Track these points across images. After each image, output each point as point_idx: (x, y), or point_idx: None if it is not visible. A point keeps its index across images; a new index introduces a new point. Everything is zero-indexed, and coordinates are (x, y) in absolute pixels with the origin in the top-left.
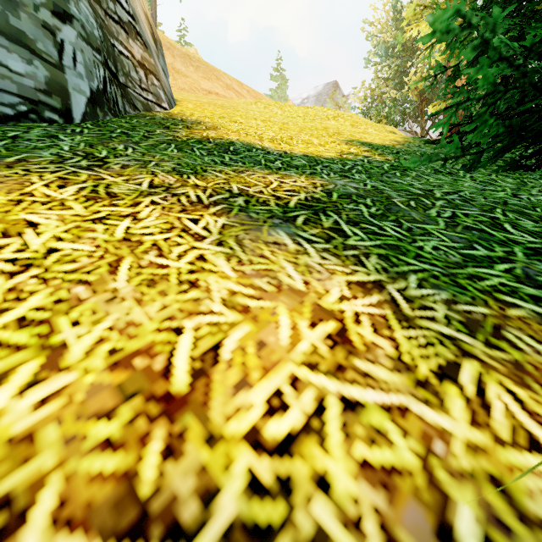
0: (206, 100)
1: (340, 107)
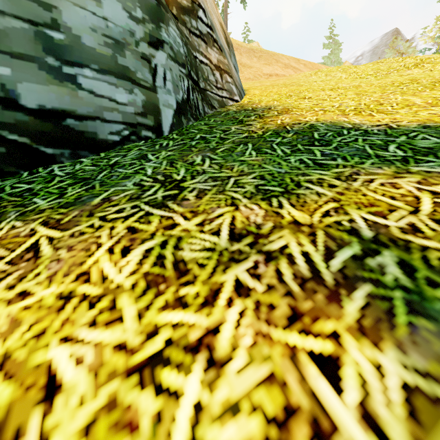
0: (268, 83)
1: (401, 53)
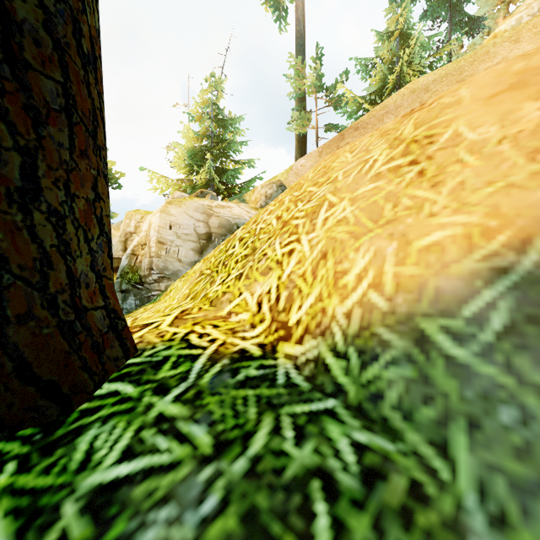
0: None
1: None
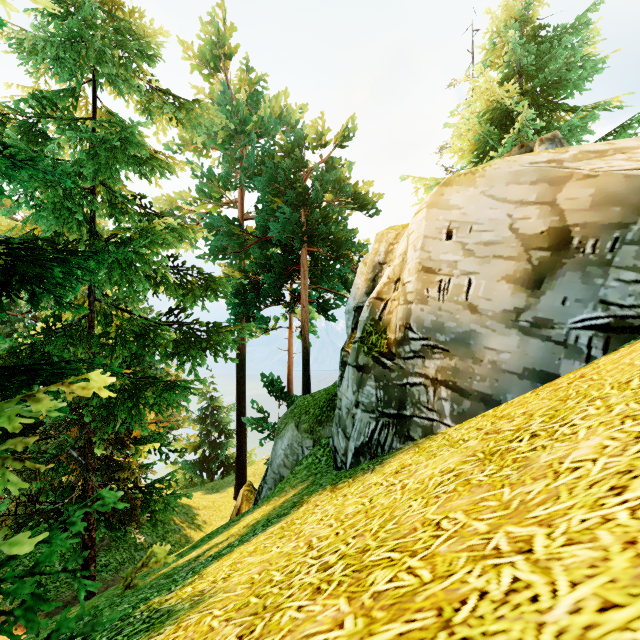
0: None
1: None
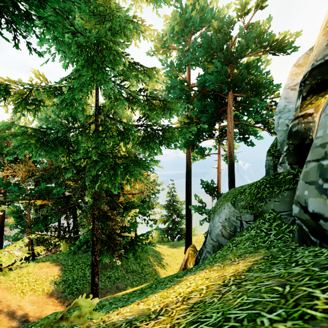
0: None
1: None
